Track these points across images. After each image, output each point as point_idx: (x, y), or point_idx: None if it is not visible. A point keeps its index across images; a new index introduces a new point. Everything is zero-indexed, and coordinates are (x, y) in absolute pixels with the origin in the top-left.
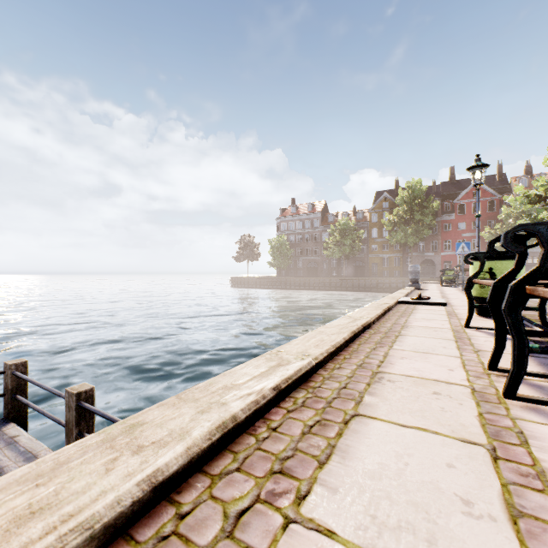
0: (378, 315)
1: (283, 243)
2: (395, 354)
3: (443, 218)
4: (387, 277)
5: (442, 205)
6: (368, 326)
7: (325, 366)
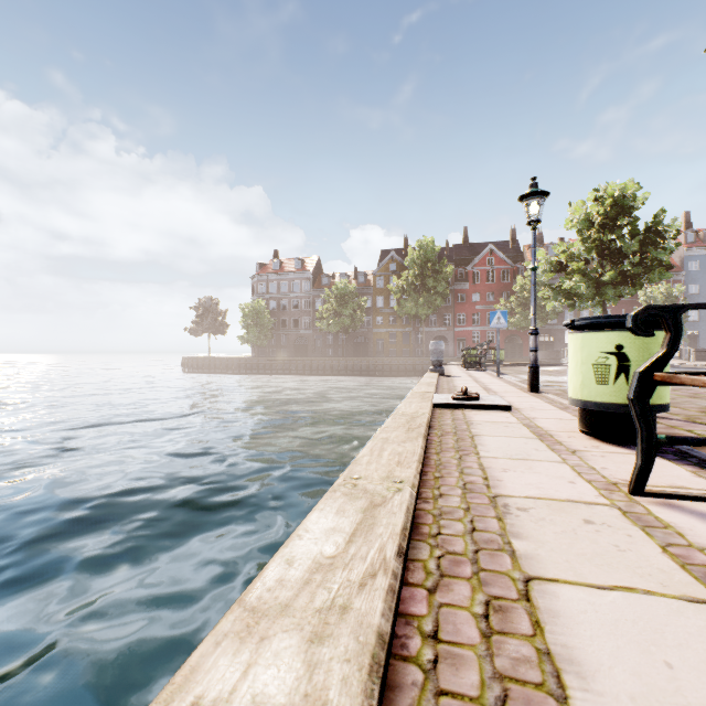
0: (422, 460)
1: (261, 311)
2: None
3: (457, 287)
4: (395, 358)
5: (455, 271)
6: (411, 526)
7: None
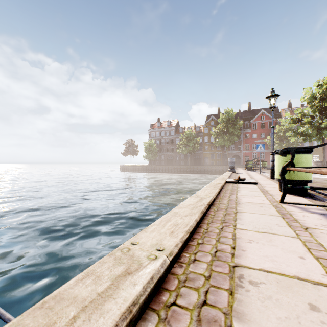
0: (217, 193)
1: (152, 145)
2: (242, 236)
3: (245, 131)
4: (213, 165)
5: (244, 123)
6: (211, 204)
7: (180, 259)
